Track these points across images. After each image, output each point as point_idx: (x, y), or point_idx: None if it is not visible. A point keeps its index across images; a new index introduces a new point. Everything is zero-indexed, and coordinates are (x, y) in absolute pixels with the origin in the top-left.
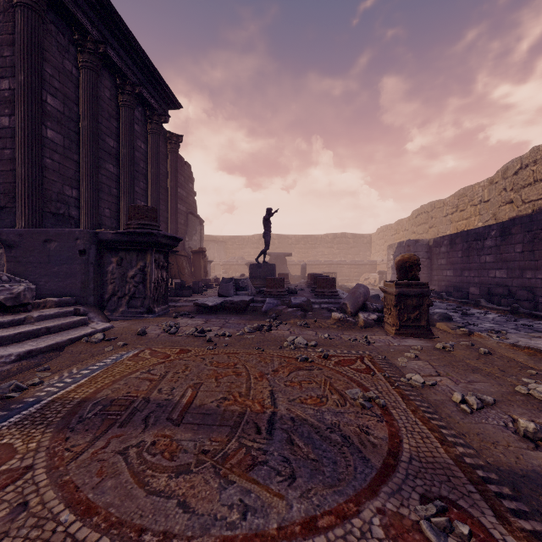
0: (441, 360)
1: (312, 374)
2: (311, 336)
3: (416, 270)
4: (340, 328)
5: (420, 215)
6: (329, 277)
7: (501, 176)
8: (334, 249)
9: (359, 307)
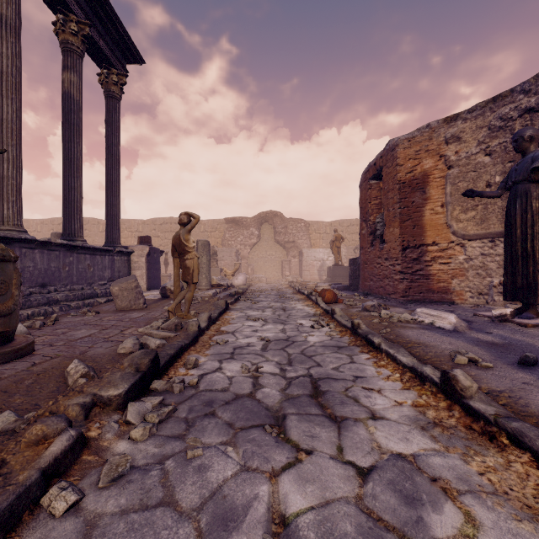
0: None
1: None
2: None
3: None
4: None
5: None
6: None
7: (50, 222)
8: None
9: None
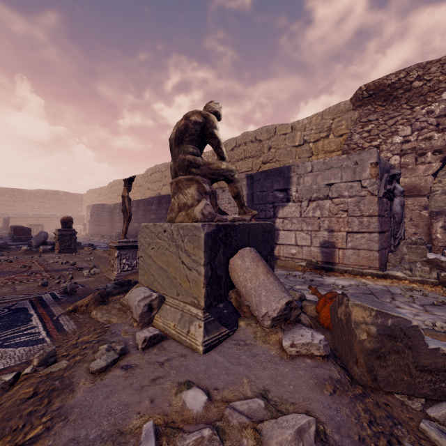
0: (69, 257)
1: (1, 265)
2: (4, 258)
3: (70, 224)
4: (27, 254)
5: (113, 186)
6: (25, 228)
7: (146, 175)
8: (45, 204)
9: (41, 243)
